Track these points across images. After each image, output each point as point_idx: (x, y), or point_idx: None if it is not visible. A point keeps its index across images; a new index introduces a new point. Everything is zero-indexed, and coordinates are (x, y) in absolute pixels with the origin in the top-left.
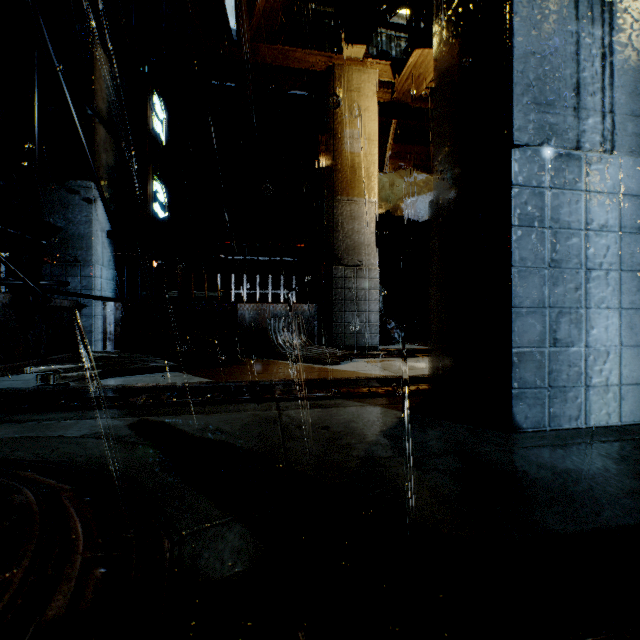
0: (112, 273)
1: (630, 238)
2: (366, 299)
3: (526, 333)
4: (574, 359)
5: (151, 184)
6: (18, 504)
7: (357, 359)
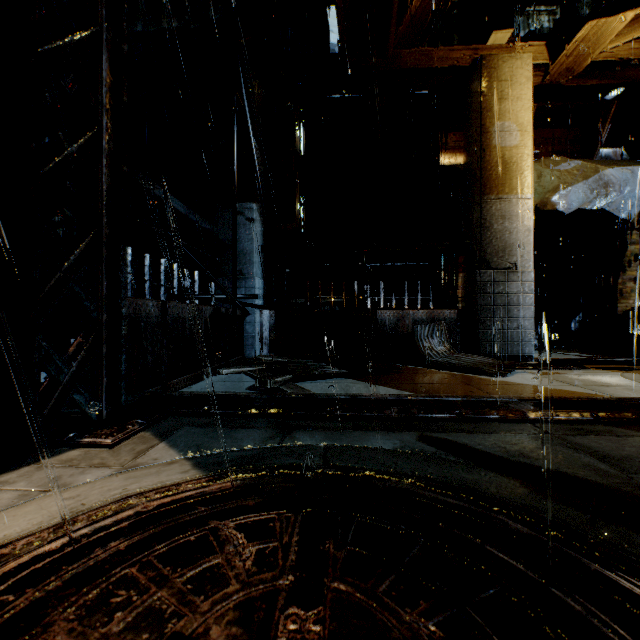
0: (264, 283)
1: None
2: (518, 304)
3: None
4: None
5: (298, 200)
6: (525, 533)
7: (516, 370)
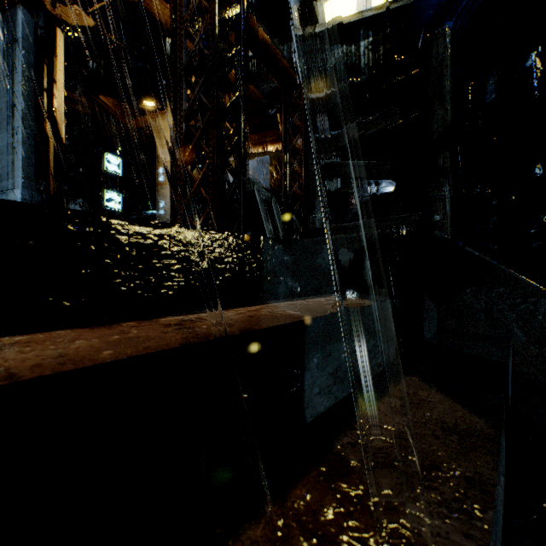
0: None
1: None
2: None
3: None
4: None
5: (103, 195)
6: None
7: None
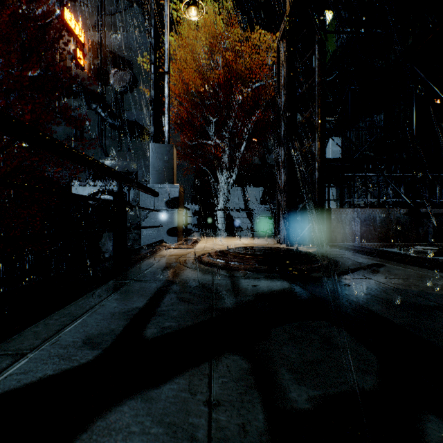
0: None
1: None
2: None
3: None
4: None
5: None
6: (310, 258)
7: None
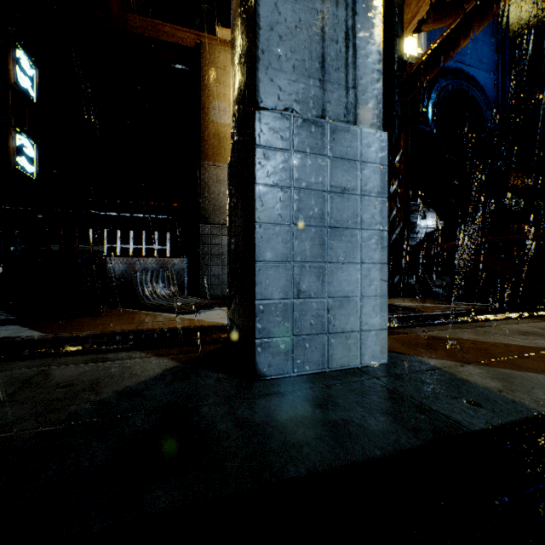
0: None
1: (370, 201)
2: None
3: (270, 286)
4: (318, 309)
5: (13, 137)
6: None
7: (218, 308)
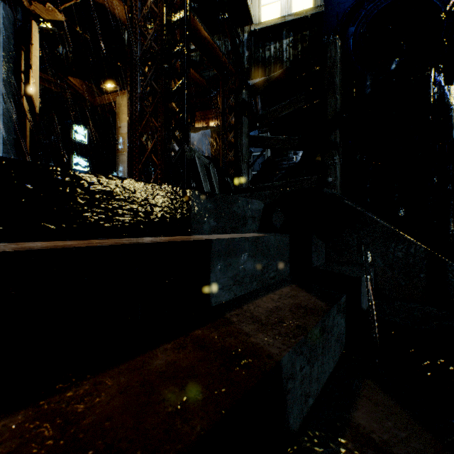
0: None
1: None
2: None
3: None
4: None
5: (72, 160)
6: None
7: None
